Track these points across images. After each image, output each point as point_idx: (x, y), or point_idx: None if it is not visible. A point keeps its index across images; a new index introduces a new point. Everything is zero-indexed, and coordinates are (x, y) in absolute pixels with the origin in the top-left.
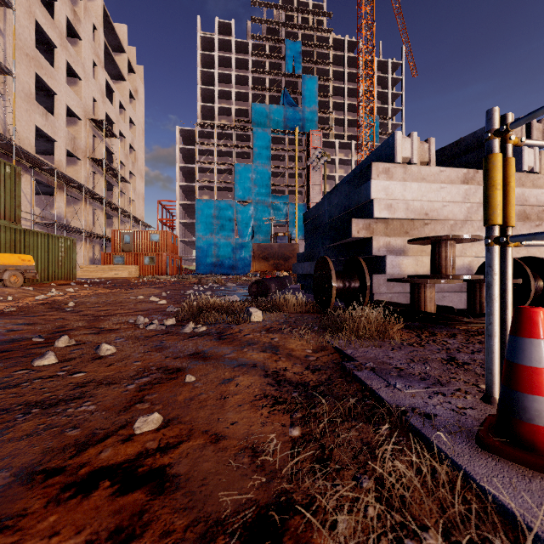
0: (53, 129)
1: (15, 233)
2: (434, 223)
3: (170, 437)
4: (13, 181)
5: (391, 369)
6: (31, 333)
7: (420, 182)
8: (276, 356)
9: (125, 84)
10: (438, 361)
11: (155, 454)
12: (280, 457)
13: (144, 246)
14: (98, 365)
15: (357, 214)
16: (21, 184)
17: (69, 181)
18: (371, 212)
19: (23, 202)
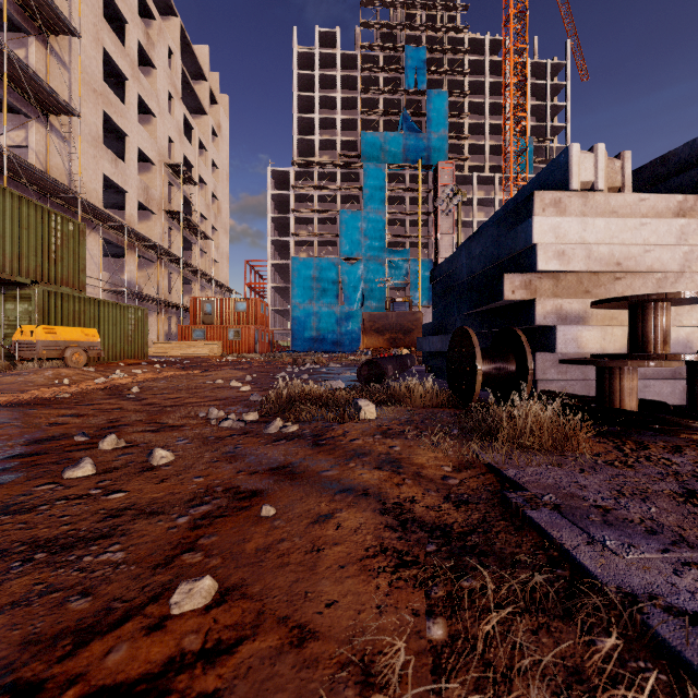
0: (124, 178)
1: (79, 302)
2: (631, 278)
3: (224, 627)
4: (76, 240)
5: (588, 508)
6: (76, 429)
7: (608, 217)
8: (398, 477)
9: (206, 119)
10: (667, 497)
11: (194, 665)
12: (412, 691)
13: (229, 317)
14: (145, 481)
15: (511, 267)
16: (88, 244)
17: (141, 239)
18: (533, 264)
19: (90, 266)
